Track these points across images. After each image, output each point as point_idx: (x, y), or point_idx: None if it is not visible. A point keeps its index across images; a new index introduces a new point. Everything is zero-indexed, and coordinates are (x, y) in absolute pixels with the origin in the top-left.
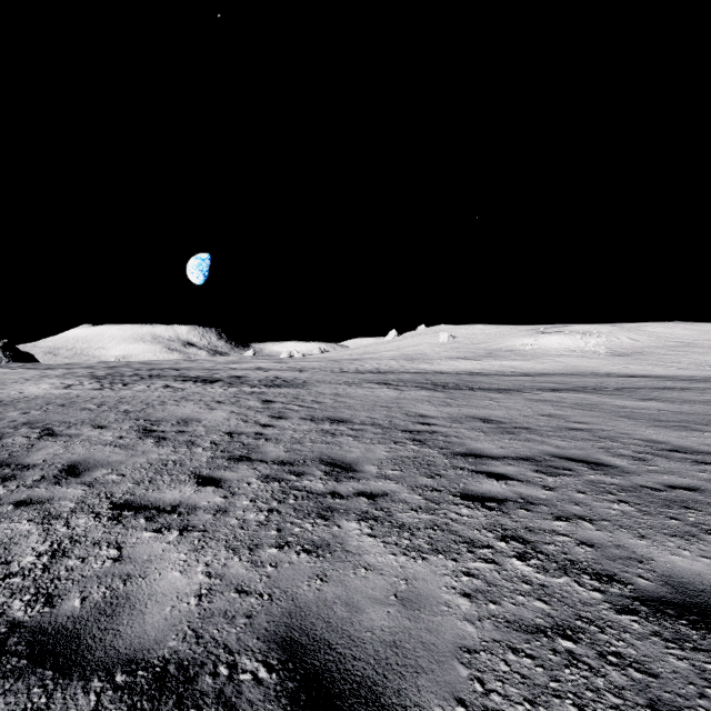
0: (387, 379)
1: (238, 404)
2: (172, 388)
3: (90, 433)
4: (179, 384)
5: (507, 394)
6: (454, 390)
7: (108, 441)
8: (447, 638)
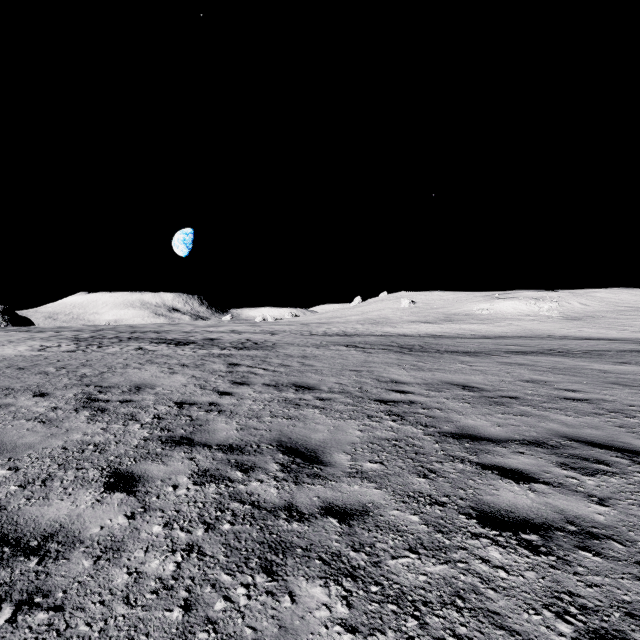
0: (353, 341)
1: (202, 368)
2: (144, 350)
3: (24, 403)
4: (152, 347)
5: (476, 357)
6: (422, 353)
7: (36, 414)
8: None
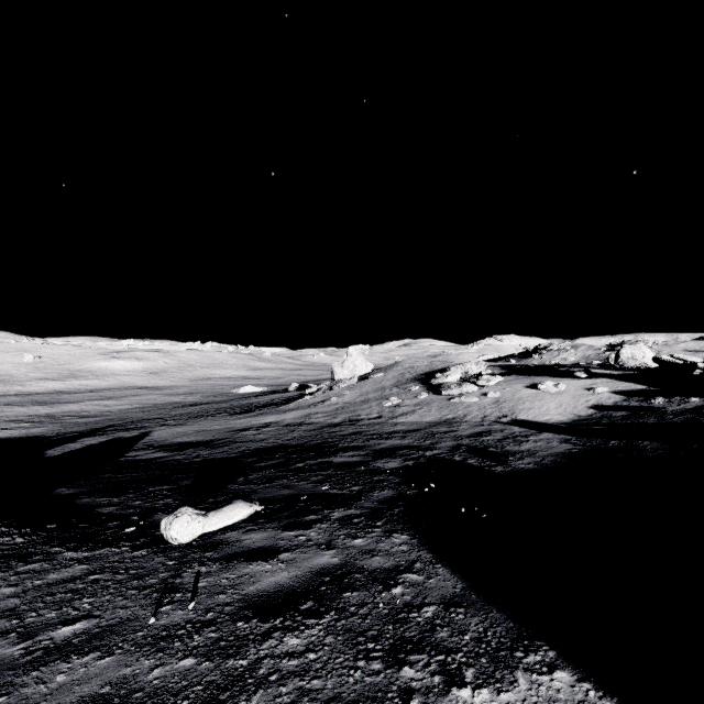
0: (6, 402)
1: None
2: None
3: None
4: None
5: (74, 404)
6: (52, 404)
7: None
8: (59, 421)
